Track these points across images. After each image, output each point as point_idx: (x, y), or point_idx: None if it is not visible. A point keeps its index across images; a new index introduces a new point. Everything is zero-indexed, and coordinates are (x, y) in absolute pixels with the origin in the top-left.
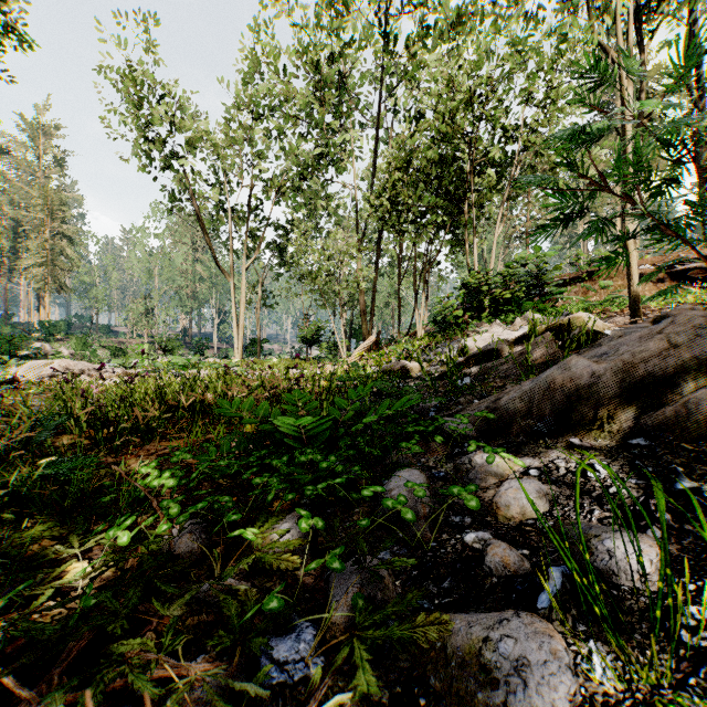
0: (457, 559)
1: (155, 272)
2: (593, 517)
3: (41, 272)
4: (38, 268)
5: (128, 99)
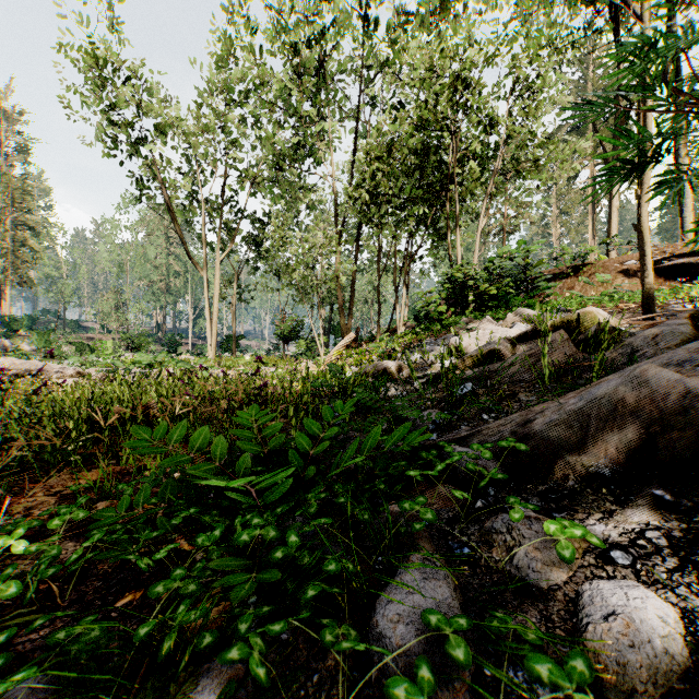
0: None
1: (126, 265)
2: None
3: (2, 264)
4: None
5: (89, 77)
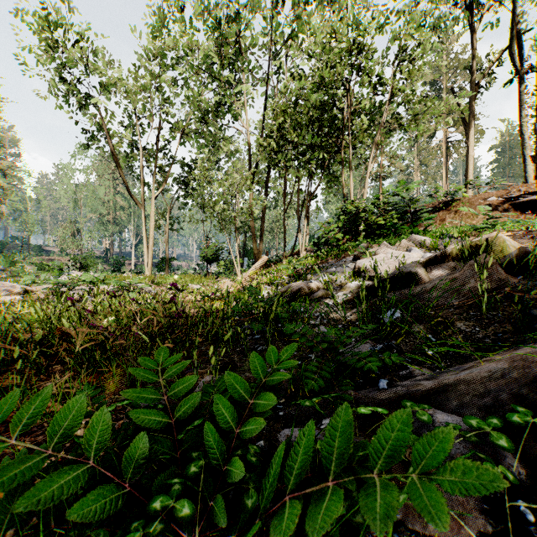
0: None
1: (80, 201)
2: None
3: None
4: None
5: (41, 40)
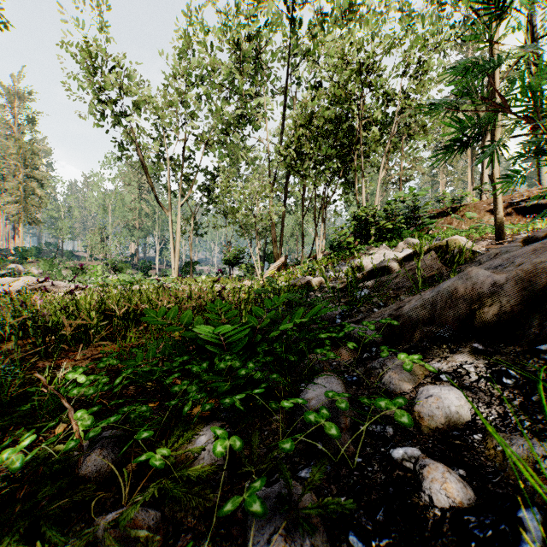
0: (388, 481)
1: (109, 208)
2: (525, 429)
3: (16, 208)
4: (13, 205)
5: (84, 67)
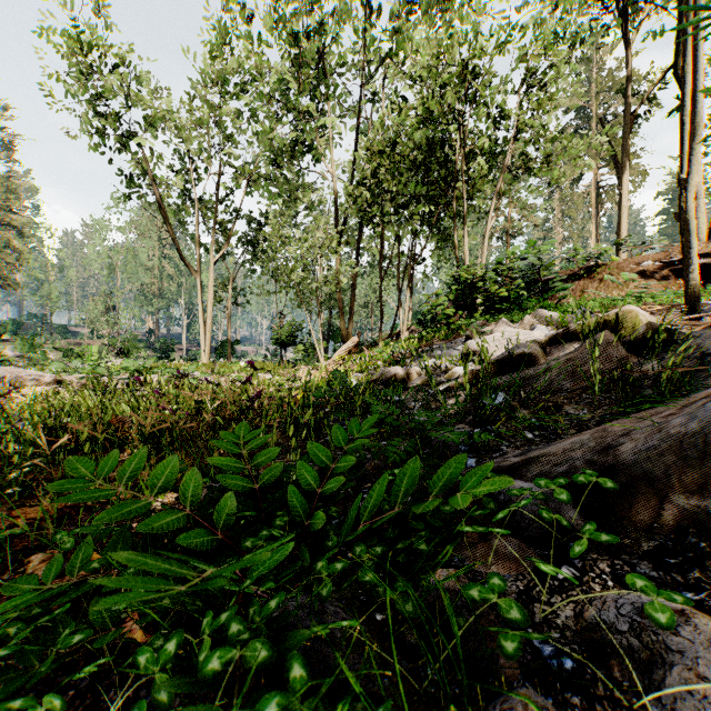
0: None
1: (116, 268)
2: None
3: None
4: None
5: (72, 64)
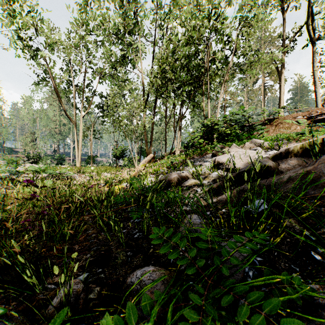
0: None
1: (37, 120)
2: None
3: None
4: None
5: (3, 9)
